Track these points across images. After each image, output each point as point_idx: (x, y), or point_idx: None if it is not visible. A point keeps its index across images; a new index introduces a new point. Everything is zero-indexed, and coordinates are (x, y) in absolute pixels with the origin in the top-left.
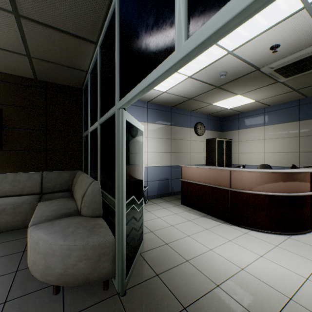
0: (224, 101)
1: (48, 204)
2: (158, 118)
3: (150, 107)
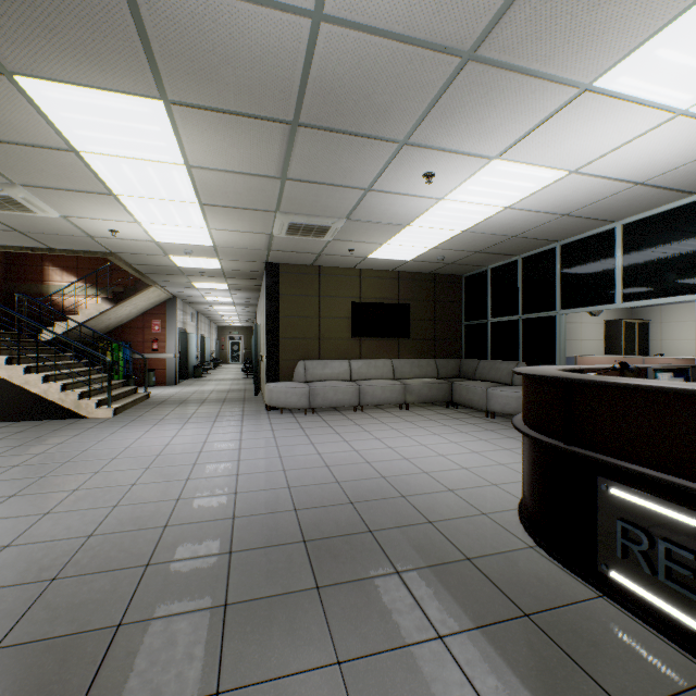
0: None
1: (469, 382)
2: None
3: None
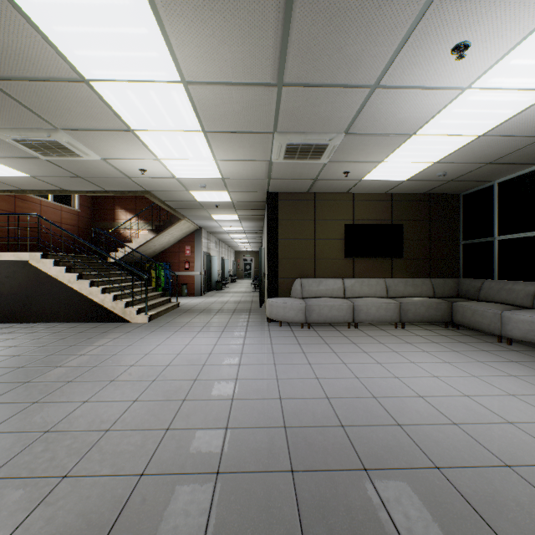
0: None
1: (473, 303)
2: None
3: None
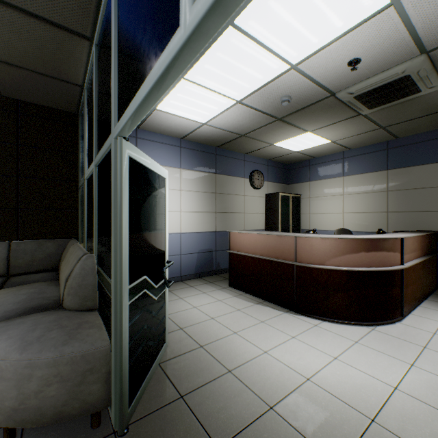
0: (289, 141)
1: (13, 292)
2: (197, 162)
3: (186, 147)
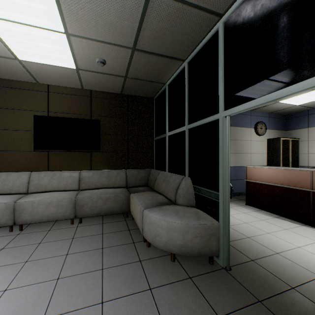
0: (294, 98)
1: (141, 195)
2: None
3: None
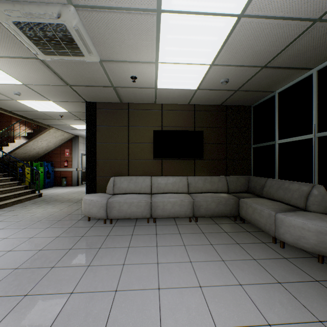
0: None
1: (255, 200)
2: None
3: None
